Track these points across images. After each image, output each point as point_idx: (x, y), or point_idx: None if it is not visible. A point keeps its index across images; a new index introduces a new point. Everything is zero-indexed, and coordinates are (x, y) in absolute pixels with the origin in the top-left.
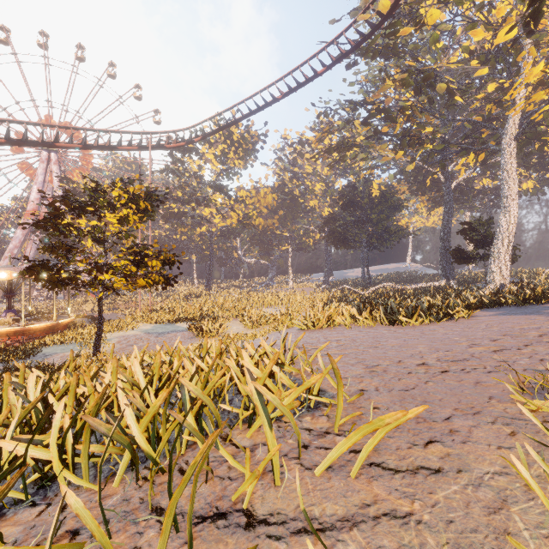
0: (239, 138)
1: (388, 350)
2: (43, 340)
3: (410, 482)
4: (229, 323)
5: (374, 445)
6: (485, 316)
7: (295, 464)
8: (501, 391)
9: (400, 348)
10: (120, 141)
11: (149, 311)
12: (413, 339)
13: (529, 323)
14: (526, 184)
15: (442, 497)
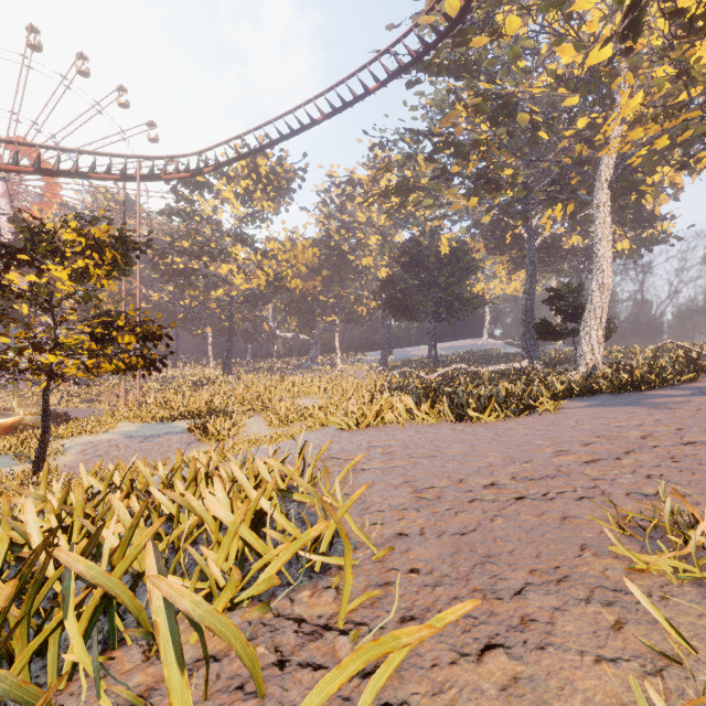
0: (269, 172)
1: (448, 461)
2: None
3: None
4: (249, 420)
5: (387, 675)
6: (574, 408)
7: None
8: (597, 534)
9: (464, 458)
10: (93, 167)
11: (137, 405)
12: (483, 443)
13: (628, 419)
14: (621, 245)
15: None
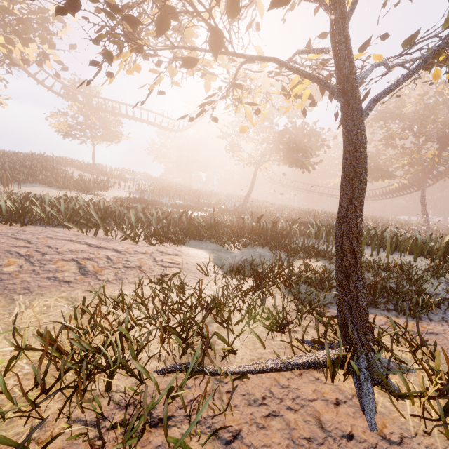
0: None
1: None
2: None
3: None
4: None
5: None
6: None
7: None
8: None
9: None
10: None
11: None
12: None
13: None
14: None
15: None
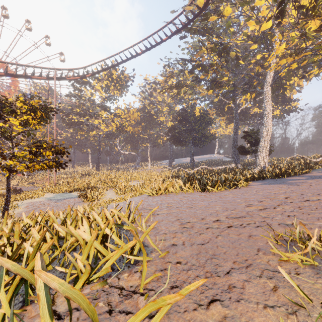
0: (117, 77)
1: (197, 210)
2: None
3: None
4: (107, 192)
5: (160, 318)
6: (255, 185)
7: None
8: (265, 243)
9: (205, 208)
10: (33, 73)
11: (54, 185)
12: (213, 201)
13: (279, 190)
14: (276, 112)
15: None
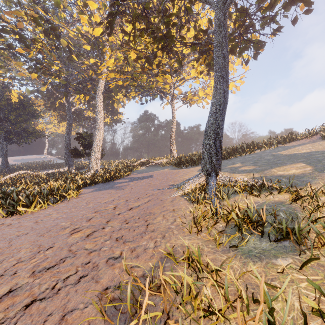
0: None
1: None
2: None
3: None
4: None
5: None
6: (87, 193)
7: None
8: None
9: None
10: None
11: None
12: (21, 235)
13: (109, 197)
14: (107, 120)
15: None
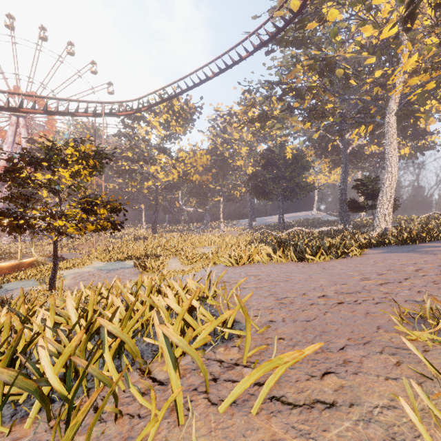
0: (180, 109)
1: (295, 283)
2: (6, 277)
3: (306, 418)
4: (169, 261)
5: (274, 381)
6: (373, 253)
7: (203, 399)
8: (387, 321)
9: (305, 282)
10: (77, 109)
11: (103, 251)
12: (316, 273)
13: (407, 260)
14: (403, 150)
15: (335, 435)
